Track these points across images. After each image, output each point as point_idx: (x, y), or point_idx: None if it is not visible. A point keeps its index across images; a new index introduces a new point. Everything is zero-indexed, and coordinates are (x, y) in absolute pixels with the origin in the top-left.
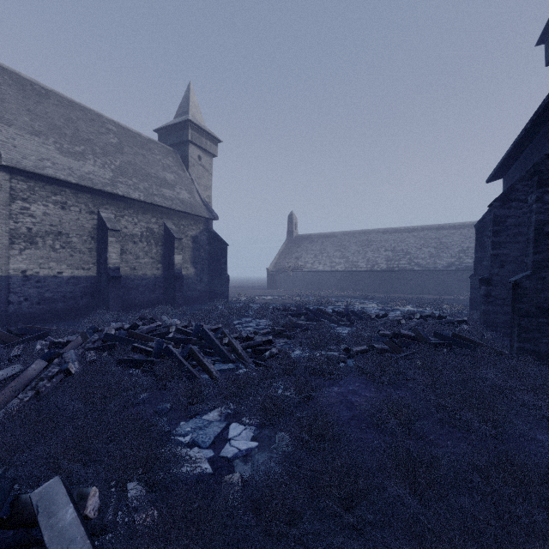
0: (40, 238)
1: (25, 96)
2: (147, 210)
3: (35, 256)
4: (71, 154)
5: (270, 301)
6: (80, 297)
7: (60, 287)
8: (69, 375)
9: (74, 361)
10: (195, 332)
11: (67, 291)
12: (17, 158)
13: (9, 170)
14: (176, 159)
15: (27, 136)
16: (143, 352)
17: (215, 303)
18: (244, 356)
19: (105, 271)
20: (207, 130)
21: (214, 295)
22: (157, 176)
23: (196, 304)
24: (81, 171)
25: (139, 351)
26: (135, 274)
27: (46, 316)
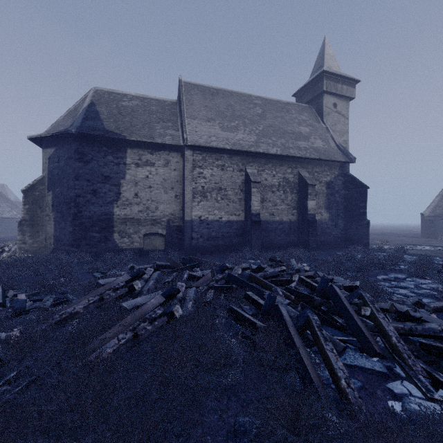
0: (209, 193)
1: (204, 98)
2: (283, 162)
3: (206, 206)
4: (229, 129)
5: (430, 253)
6: (233, 236)
7: (220, 229)
8: (173, 318)
9: (190, 300)
10: (320, 287)
11: (225, 231)
12: (196, 139)
13: (192, 148)
14: (311, 113)
15: (204, 123)
16: (254, 303)
17: (352, 249)
18: (402, 353)
19: (249, 216)
20: (342, 75)
21: (351, 241)
22: (293, 131)
23: (330, 249)
24: (234, 140)
25: (250, 301)
26: (273, 219)
27: (212, 250)
